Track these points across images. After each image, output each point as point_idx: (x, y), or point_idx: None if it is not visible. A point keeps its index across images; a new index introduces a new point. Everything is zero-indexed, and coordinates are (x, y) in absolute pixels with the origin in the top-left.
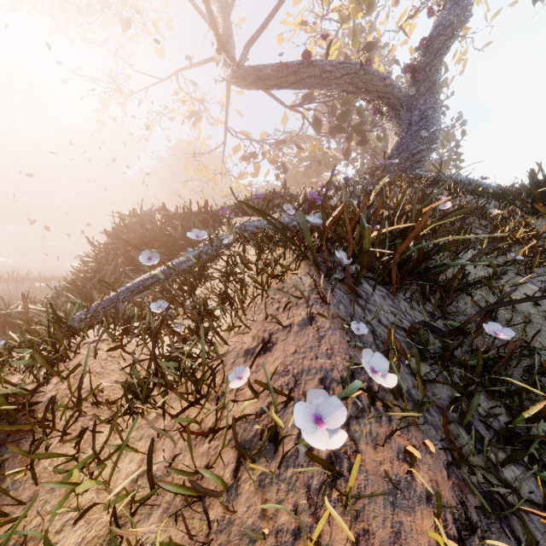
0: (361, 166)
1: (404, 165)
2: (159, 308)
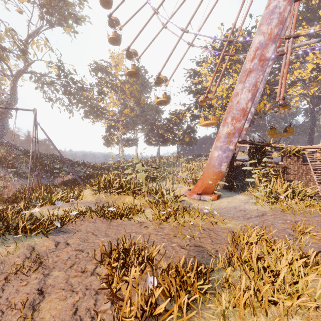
0: None
1: None
2: None
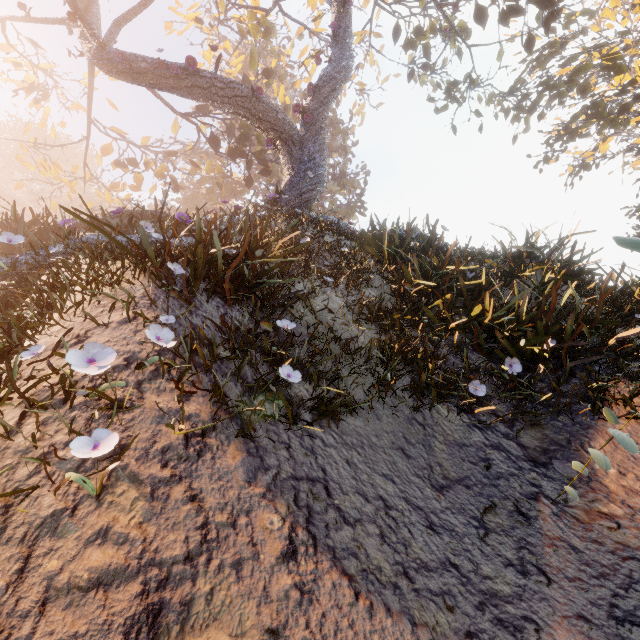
0: (267, 198)
1: (294, 203)
2: None
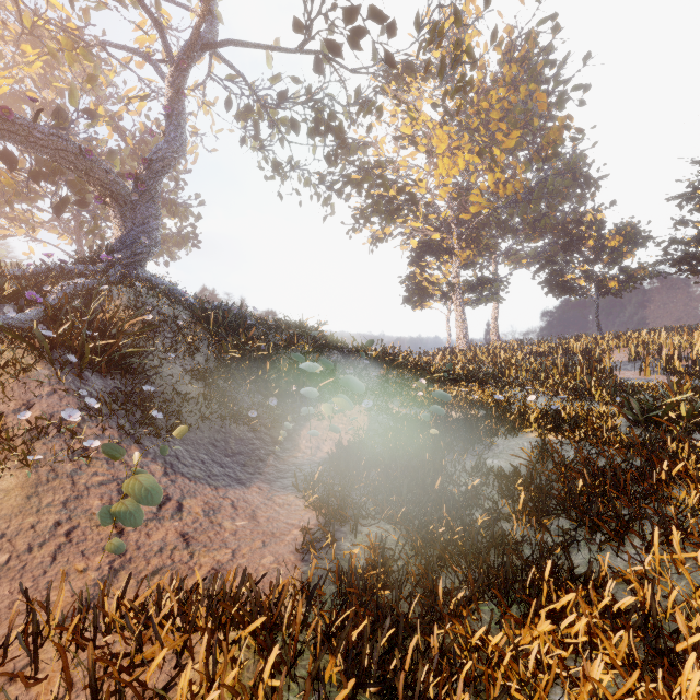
0: (79, 225)
1: (128, 261)
2: None
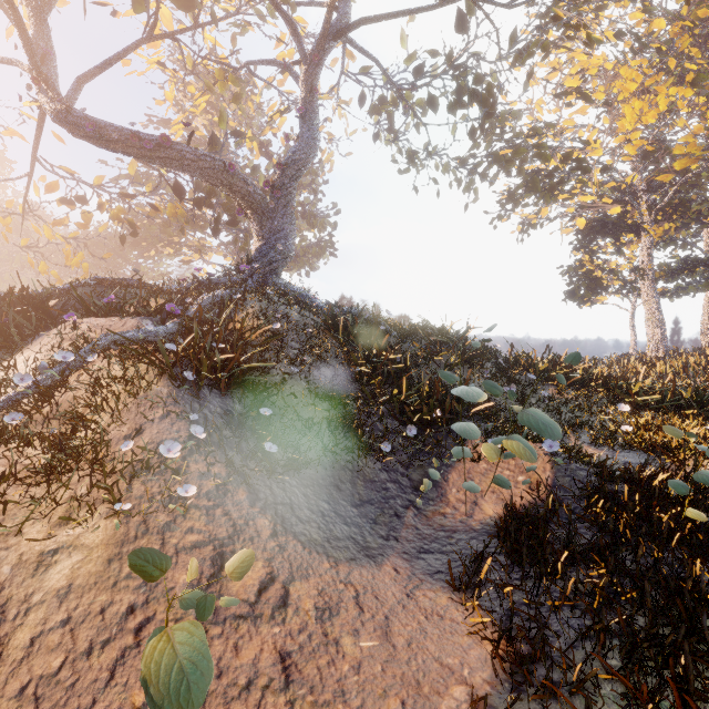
0: (234, 243)
1: (265, 270)
2: (13, 420)
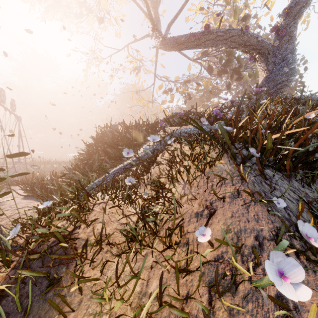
0: (237, 93)
1: (271, 91)
2: (129, 182)
